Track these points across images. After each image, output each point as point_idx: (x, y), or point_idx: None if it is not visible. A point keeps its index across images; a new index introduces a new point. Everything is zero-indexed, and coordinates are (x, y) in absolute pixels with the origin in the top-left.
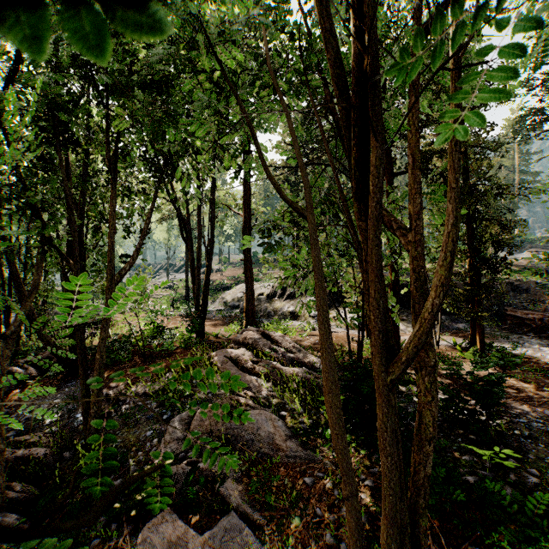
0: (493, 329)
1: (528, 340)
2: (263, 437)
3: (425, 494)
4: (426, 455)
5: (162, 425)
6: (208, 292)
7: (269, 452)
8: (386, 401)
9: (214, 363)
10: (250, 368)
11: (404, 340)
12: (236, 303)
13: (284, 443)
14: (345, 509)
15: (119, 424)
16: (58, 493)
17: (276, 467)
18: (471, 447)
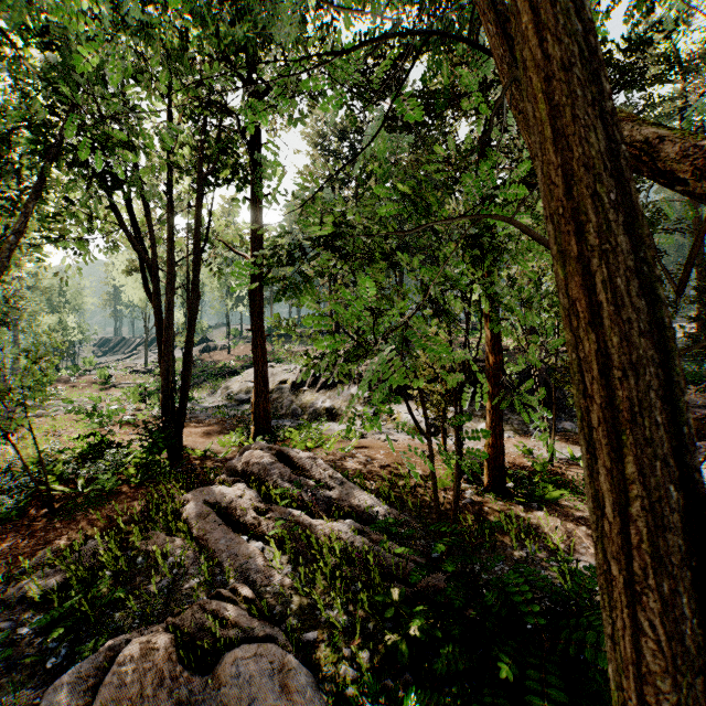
0: None
1: None
2: None
3: None
4: None
5: (38, 690)
6: (187, 382)
7: None
8: None
9: (182, 517)
10: (251, 524)
11: None
12: (246, 395)
13: None
14: None
15: None
16: None
17: None
18: None
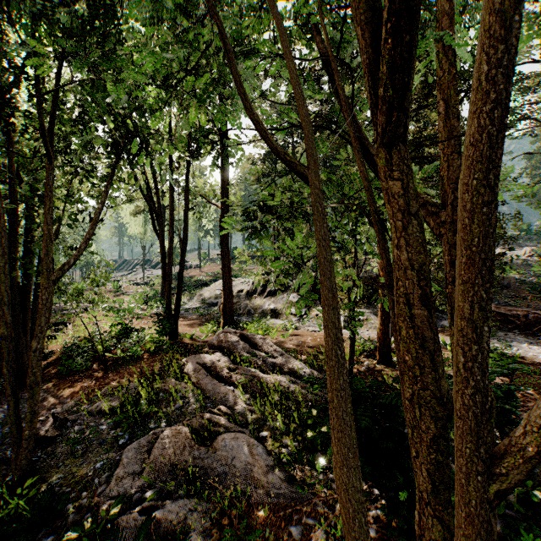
0: None
1: (515, 337)
2: (239, 469)
3: None
4: None
5: (117, 453)
6: (181, 289)
7: (246, 489)
8: (474, 527)
9: (184, 371)
10: (226, 376)
11: (392, 341)
12: (214, 300)
13: (264, 476)
14: None
15: (64, 452)
16: None
17: (255, 510)
18: None
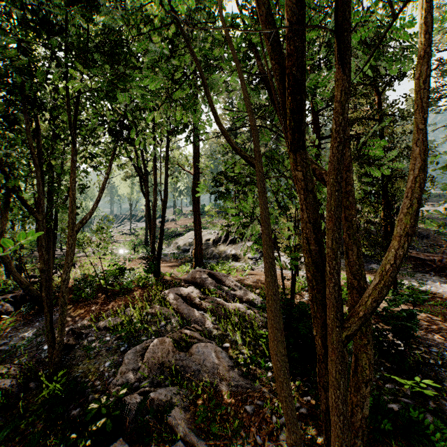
0: (400, 269)
1: (430, 277)
2: (209, 367)
3: (364, 435)
4: (365, 397)
5: (119, 356)
6: (162, 238)
7: (214, 381)
8: (335, 355)
9: (166, 300)
10: (197, 304)
11: None
12: (187, 247)
13: (227, 373)
14: (282, 437)
15: (81, 355)
16: (22, 422)
17: (220, 395)
18: (394, 377)
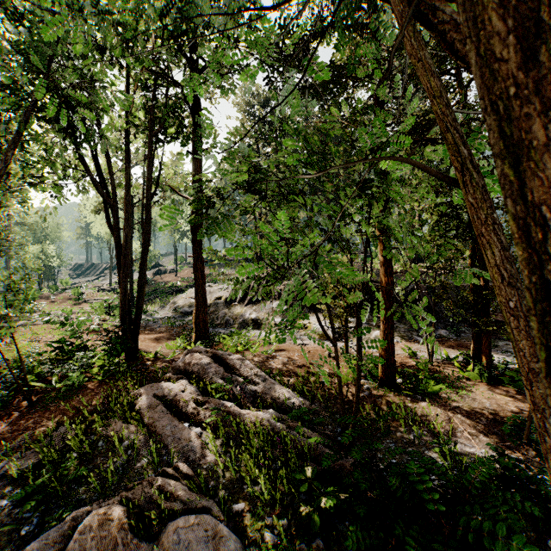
0: None
1: None
2: None
3: None
4: None
5: None
6: (141, 298)
7: None
8: None
9: (135, 408)
10: (191, 413)
11: None
12: (189, 308)
13: None
14: None
15: None
16: None
17: None
18: None
